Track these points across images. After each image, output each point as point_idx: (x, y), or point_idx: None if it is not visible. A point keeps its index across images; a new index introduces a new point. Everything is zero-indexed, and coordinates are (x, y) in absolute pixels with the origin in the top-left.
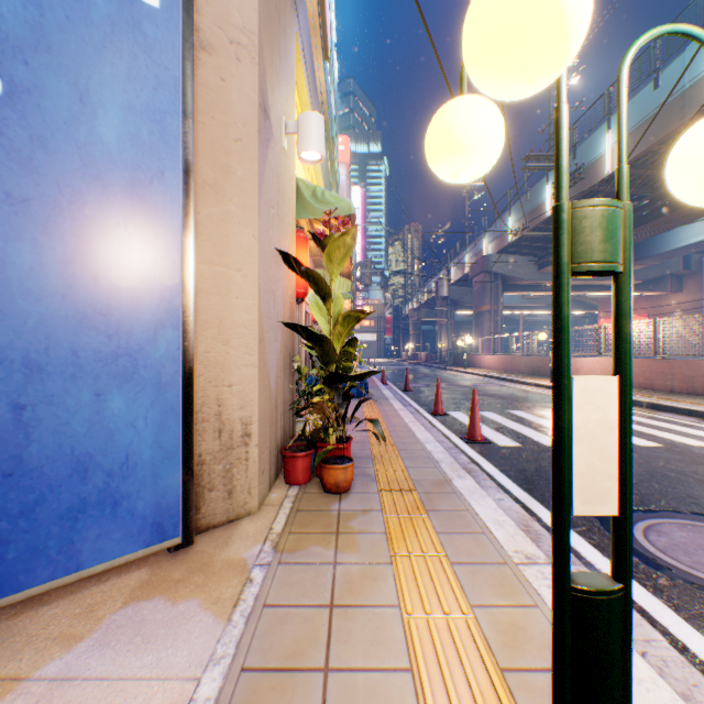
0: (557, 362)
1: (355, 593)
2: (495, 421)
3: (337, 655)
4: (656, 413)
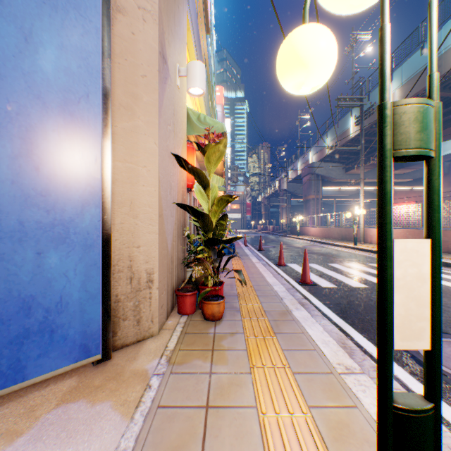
0: (381, 228)
1: (225, 396)
2: (319, 270)
3: (210, 447)
4: None
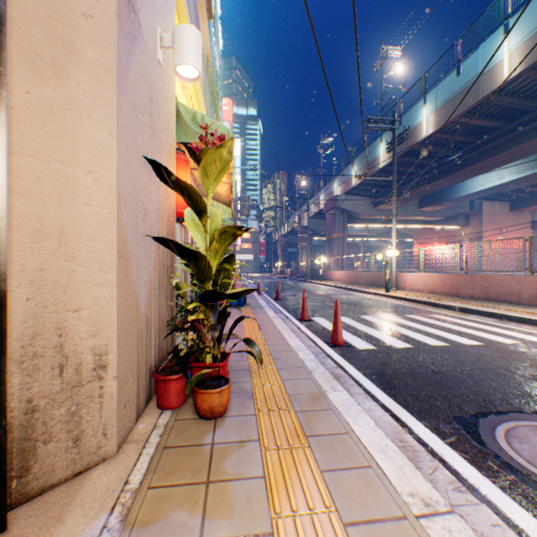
0: None
1: None
2: (351, 325)
3: None
4: (466, 315)
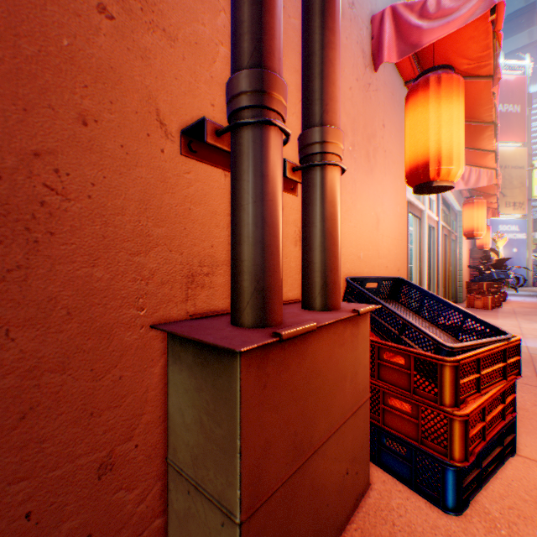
0: None
1: None
2: None
3: None
4: None
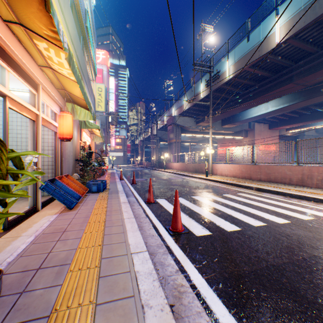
0: None
1: None
2: (187, 207)
3: None
4: (261, 193)
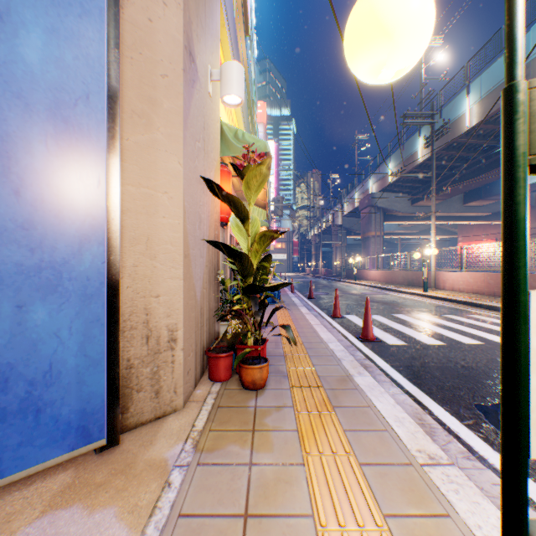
0: (511, 274)
1: (269, 500)
2: (383, 323)
3: None
4: None
